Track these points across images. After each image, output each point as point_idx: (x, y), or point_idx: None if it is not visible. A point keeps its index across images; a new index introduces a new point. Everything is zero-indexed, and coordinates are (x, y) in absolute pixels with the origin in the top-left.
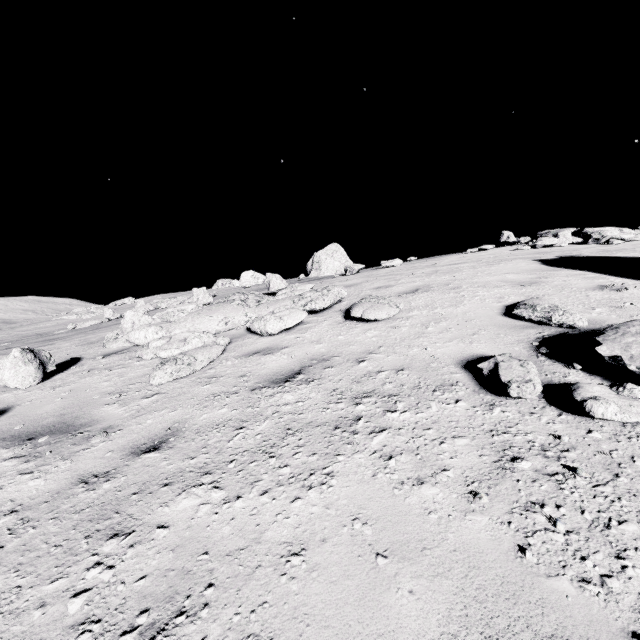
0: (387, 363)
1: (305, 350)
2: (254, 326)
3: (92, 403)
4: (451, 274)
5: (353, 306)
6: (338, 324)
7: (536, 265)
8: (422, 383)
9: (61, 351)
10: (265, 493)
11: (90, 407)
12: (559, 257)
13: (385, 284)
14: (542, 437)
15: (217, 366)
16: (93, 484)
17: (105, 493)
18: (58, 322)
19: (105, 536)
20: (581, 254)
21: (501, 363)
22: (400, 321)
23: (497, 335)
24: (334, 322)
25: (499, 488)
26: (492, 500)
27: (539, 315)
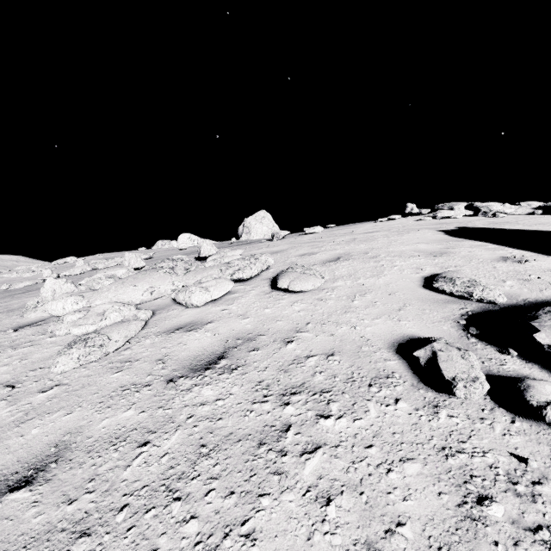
0: (316, 345)
1: (230, 326)
2: (179, 298)
3: None
4: (368, 242)
5: (280, 276)
6: (265, 294)
7: (441, 235)
8: (355, 374)
9: None
10: None
11: None
12: (458, 228)
13: (309, 251)
14: (504, 459)
15: (134, 346)
16: None
17: None
18: None
19: None
20: (475, 226)
21: (440, 353)
22: (326, 292)
23: (423, 311)
24: (261, 292)
25: None
26: None
27: (460, 289)
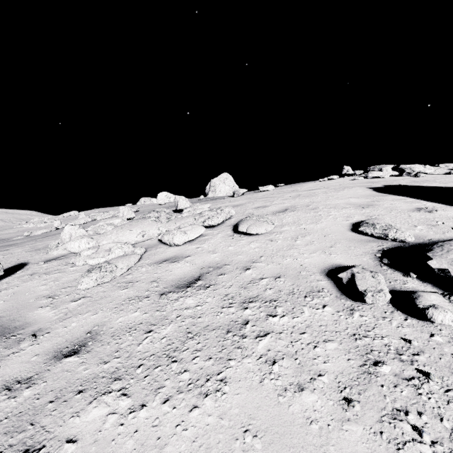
0: (267, 271)
1: (203, 259)
2: (164, 239)
3: (28, 306)
4: (310, 197)
5: (240, 223)
6: (229, 237)
7: (370, 191)
8: (295, 289)
9: (13, 256)
10: (167, 401)
11: (26, 310)
12: (384, 186)
13: (263, 205)
14: (395, 341)
15: (134, 272)
16: (15, 391)
17: (24, 401)
18: (19, 229)
19: (16, 452)
20: (399, 184)
21: (357, 274)
22: (275, 235)
23: (349, 247)
24: (226, 235)
25: (367, 394)
26: (363, 407)
27: (378, 232)
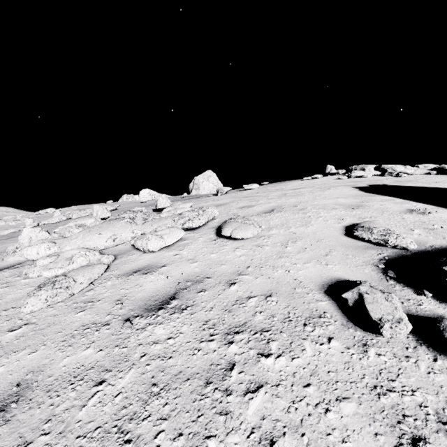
0: (256, 287)
1: (181, 269)
2: (137, 244)
3: None
4: (296, 197)
5: (224, 225)
6: (211, 241)
7: (356, 191)
8: (291, 314)
9: None
10: None
11: None
12: (369, 185)
13: (248, 204)
14: (431, 397)
15: (97, 287)
16: None
17: None
18: None
19: None
20: (383, 183)
21: (366, 295)
22: (263, 239)
23: (346, 256)
24: (208, 239)
25: None
26: None
27: (377, 237)
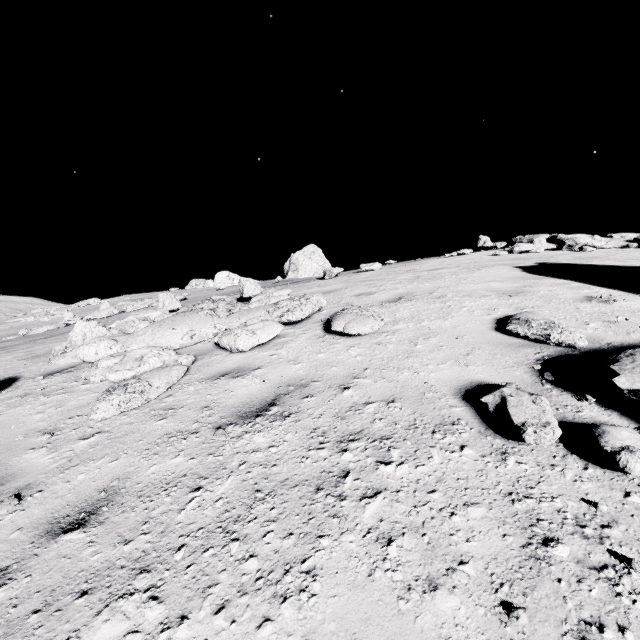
0: (375, 391)
1: (280, 372)
2: (223, 341)
3: (14, 447)
4: (434, 281)
5: (334, 318)
6: (317, 338)
7: (518, 272)
8: (418, 421)
9: None
10: (221, 610)
11: (9, 453)
12: (538, 264)
13: (366, 291)
14: (573, 504)
15: (177, 392)
16: None
17: None
18: (12, 325)
19: None
20: (559, 261)
21: (509, 398)
22: (385, 336)
23: (493, 355)
24: (313, 336)
25: (537, 595)
26: (532, 619)
27: (536, 332)
